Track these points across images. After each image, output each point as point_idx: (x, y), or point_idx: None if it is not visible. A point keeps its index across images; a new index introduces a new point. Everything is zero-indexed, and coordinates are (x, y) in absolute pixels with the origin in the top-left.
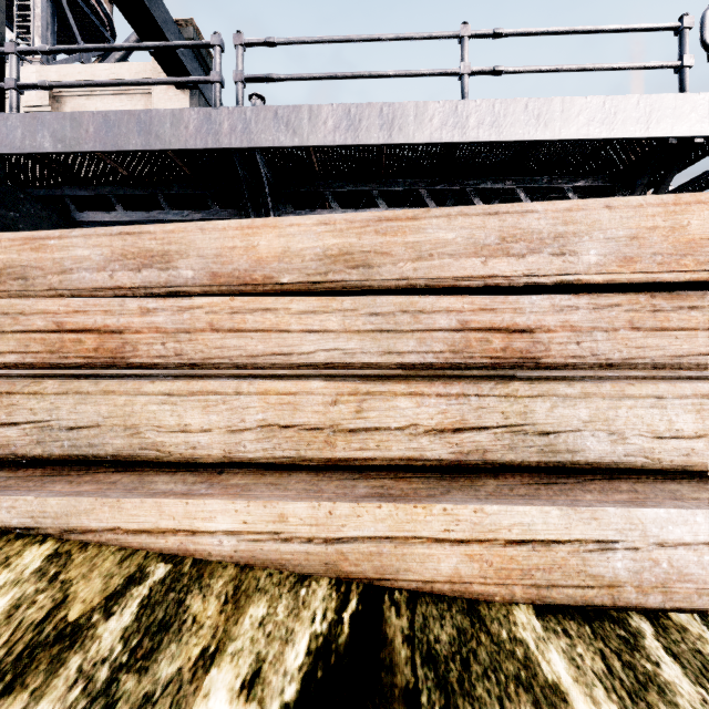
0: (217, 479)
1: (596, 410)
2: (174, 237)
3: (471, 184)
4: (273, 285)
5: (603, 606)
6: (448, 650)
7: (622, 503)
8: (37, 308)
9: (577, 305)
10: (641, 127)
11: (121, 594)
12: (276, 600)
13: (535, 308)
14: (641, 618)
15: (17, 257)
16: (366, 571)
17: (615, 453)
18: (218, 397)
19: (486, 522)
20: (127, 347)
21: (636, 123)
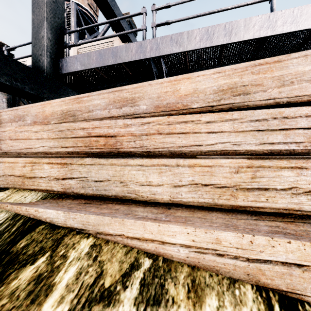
0: (168, 212)
1: None
2: (137, 90)
3: None
4: (187, 109)
5: None
6: None
7: None
8: (80, 126)
9: None
10: None
11: (129, 274)
12: (221, 296)
13: None
14: None
15: (71, 107)
16: (278, 284)
17: None
18: (167, 167)
19: None
20: (118, 143)
21: None
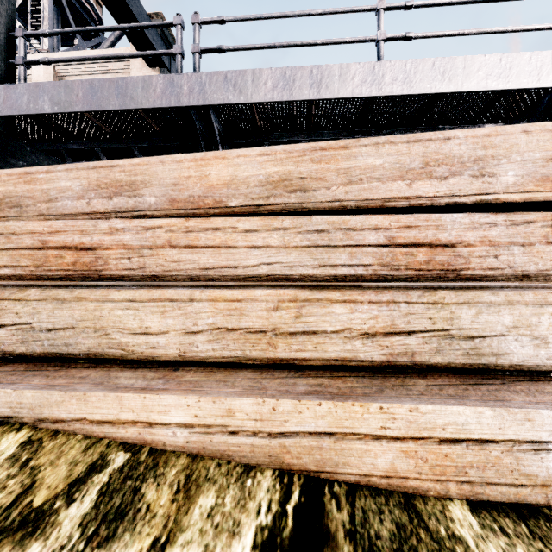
0: (173, 375)
1: (519, 316)
2: (139, 169)
3: (384, 133)
4: (222, 208)
5: (536, 504)
6: (389, 547)
7: None
8: (25, 229)
9: (495, 221)
10: (533, 79)
11: (83, 481)
12: (224, 491)
13: (456, 225)
14: None
15: (13, 189)
16: (306, 463)
17: (538, 357)
18: (174, 303)
19: (421, 421)
20: (100, 261)
21: (528, 76)
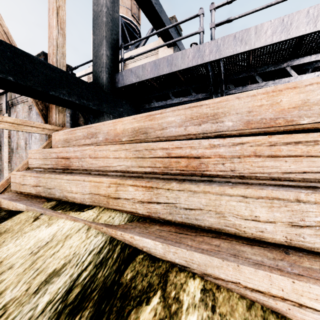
0: (290, 259)
1: None
2: (220, 105)
3: None
4: (292, 125)
5: None
6: None
7: None
8: (159, 146)
9: None
10: None
11: None
12: None
13: None
14: None
15: (143, 124)
16: None
17: None
18: (281, 201)
19: None
20: (202, 165)
21: None
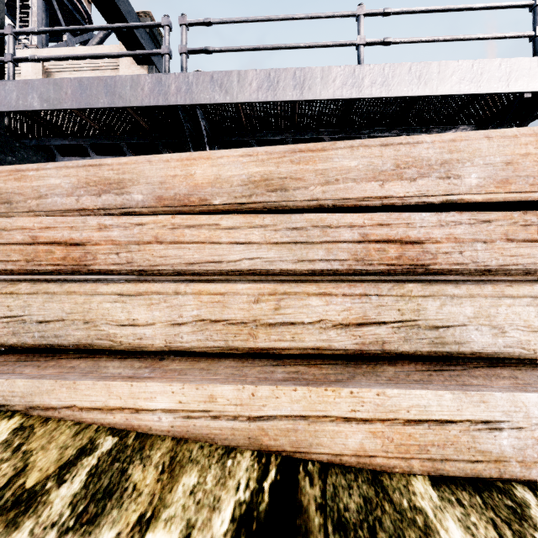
0: (159, 364)
1: (479, 308)
2: (127, 168)
3: (365, 133)
4: (207, 206)
5: (490, 478)
6: (356, 518)
7: (506, 388)
8: (16, 225)
9: (460, 220)
10: (503, 85)
11: (73, 463)
12: (206, 470)
13: (424, 223)
14: (525, 489)
15: (3, 186)
16: (283, 444)
17: (496, 345)
18: (160, 296)
19: (388, 404)
20: (89, 256)
21: (498, 81)
